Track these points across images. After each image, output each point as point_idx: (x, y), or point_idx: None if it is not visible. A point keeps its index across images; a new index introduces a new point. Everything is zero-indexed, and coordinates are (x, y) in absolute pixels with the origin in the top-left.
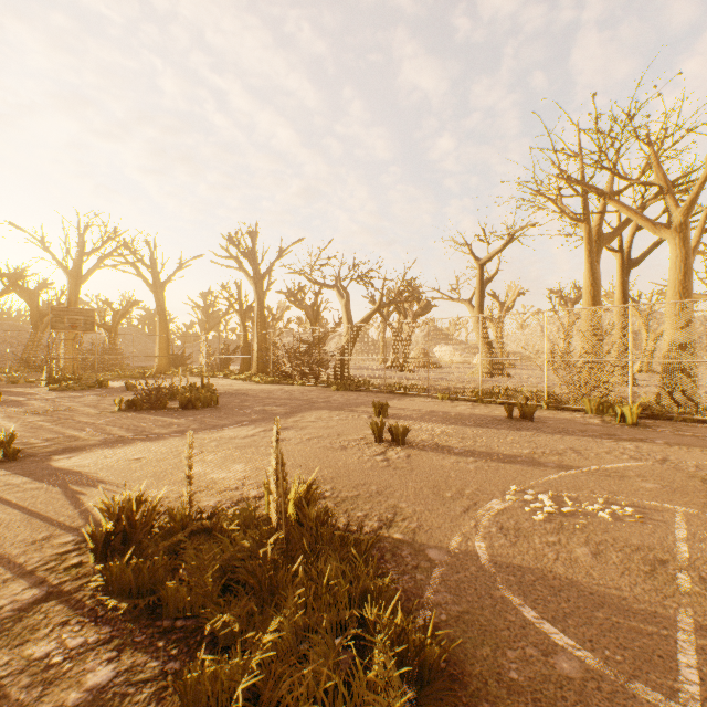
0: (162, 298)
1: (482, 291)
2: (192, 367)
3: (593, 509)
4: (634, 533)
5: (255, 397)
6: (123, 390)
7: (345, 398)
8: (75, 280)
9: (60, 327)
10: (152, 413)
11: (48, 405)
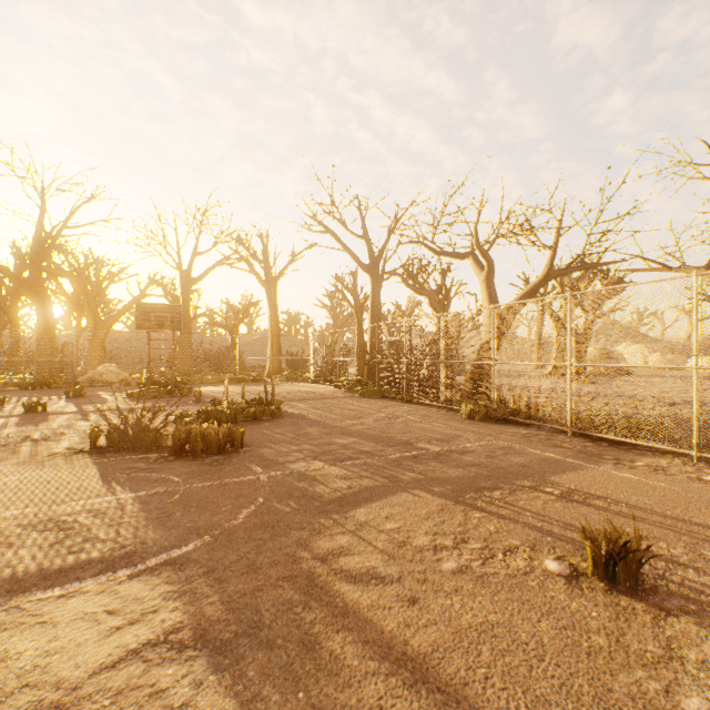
0: (274, 295)
1: None
2: (301, 370)
3: None
4: None
5: (326, 427)
6: (192, 401)
7: (483, 444)
8: (189, 279)
9: (146, 326)
10: (111, 464)
11: (54, 426)
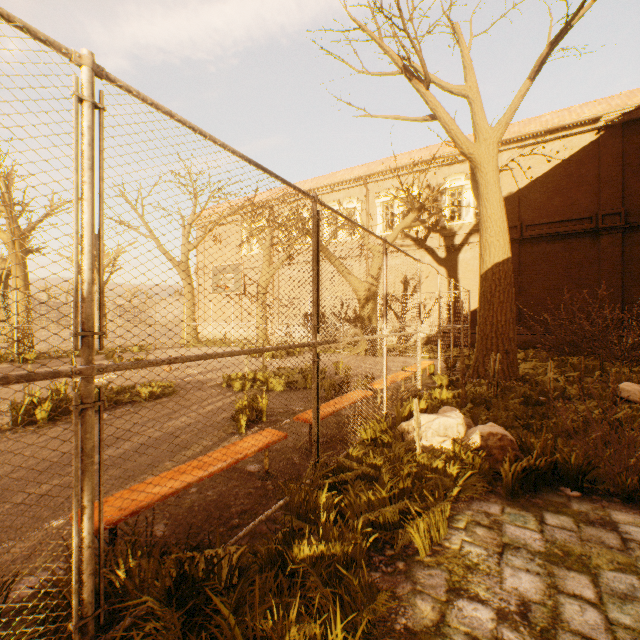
0: None
1: None
2: None
3: (110, 377)
4: (128, 376)
5: None
6: None
7: None
8: None
9: None
10: None
11: None
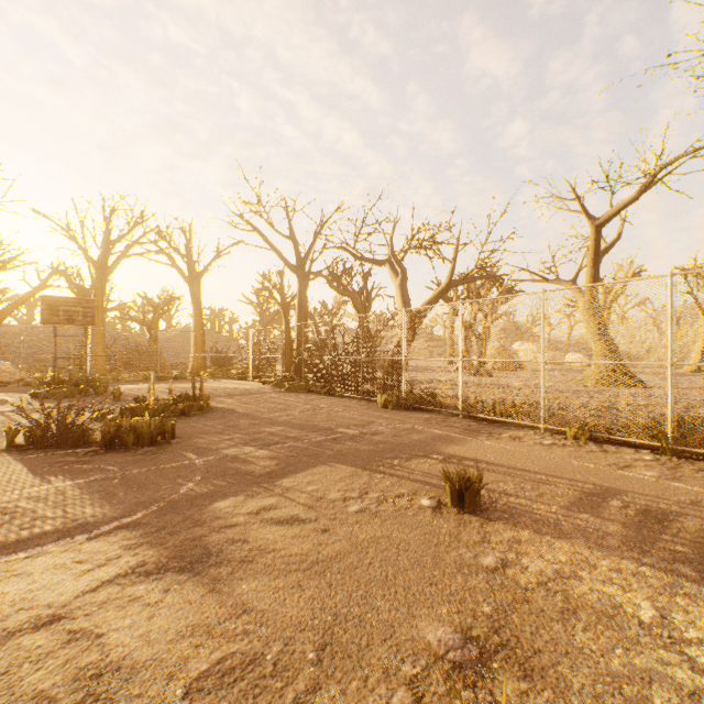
0: (198, 291)
1: (596, 264)
2: (227, 367)
3: None
4: None
5: (255, 419)
6: (110, 399)
7: (392, 427)
8: (102, 271)
9: (53, 321)
10: (37, 460)
11: None
